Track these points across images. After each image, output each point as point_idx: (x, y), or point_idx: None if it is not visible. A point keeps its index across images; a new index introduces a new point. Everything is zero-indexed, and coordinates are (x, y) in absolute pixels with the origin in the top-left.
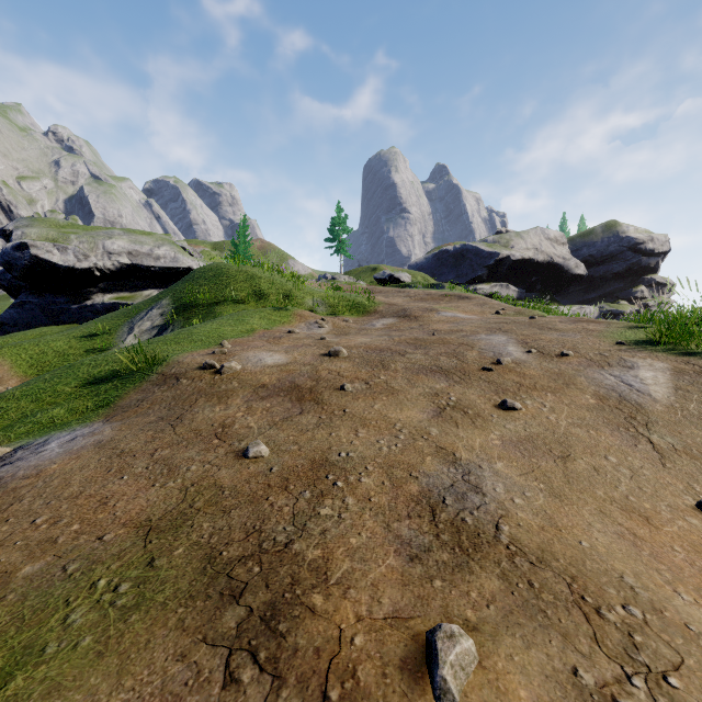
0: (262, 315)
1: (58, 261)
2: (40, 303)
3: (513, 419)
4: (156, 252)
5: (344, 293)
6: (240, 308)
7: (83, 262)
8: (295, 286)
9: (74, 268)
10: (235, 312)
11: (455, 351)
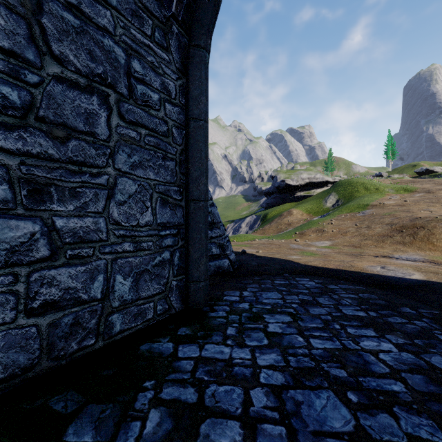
0: (376, 195)
1: (292, 184)
2: (280, 196)
3: (441, 206)
4: (316, 177)
5: (400, 185)
6: (362, 194)
7: (297, 183)
8: (381, 185)
9: (295, 185)
10: (361, 195)
11: (438, 199)
